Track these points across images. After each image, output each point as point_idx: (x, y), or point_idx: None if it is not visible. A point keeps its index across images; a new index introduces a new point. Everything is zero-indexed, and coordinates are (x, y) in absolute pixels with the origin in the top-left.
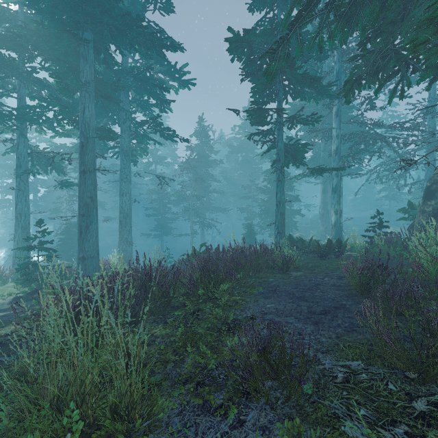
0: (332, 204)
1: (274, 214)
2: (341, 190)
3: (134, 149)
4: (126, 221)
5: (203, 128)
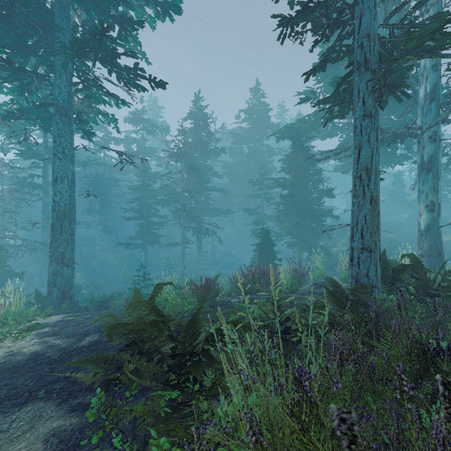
0: (420, 194)
1: (298, 216)
2: (439, 167)
3: (83, 110)
4: (62, 224)
5: (200, 108)
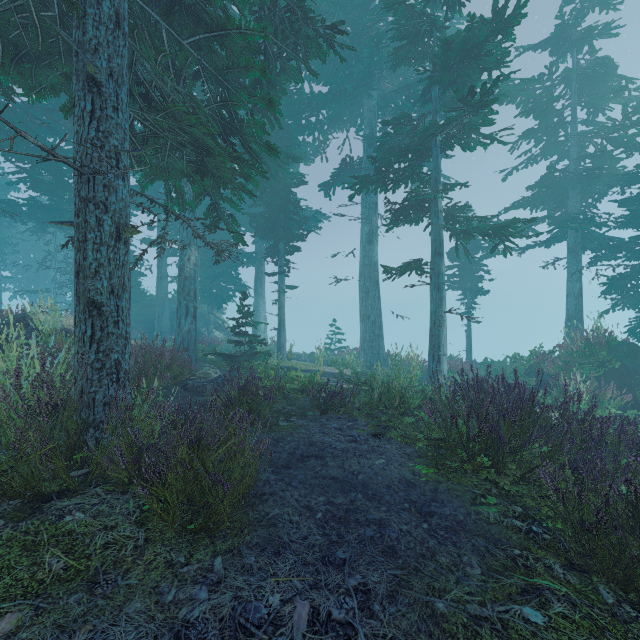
0: None
1: None
2: None
3: None
4: None
5: None
